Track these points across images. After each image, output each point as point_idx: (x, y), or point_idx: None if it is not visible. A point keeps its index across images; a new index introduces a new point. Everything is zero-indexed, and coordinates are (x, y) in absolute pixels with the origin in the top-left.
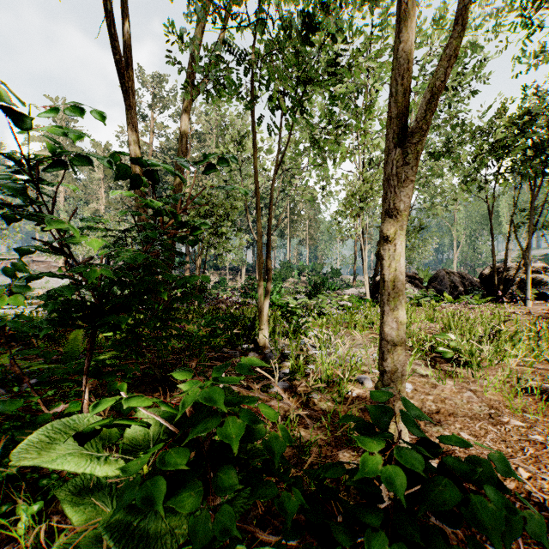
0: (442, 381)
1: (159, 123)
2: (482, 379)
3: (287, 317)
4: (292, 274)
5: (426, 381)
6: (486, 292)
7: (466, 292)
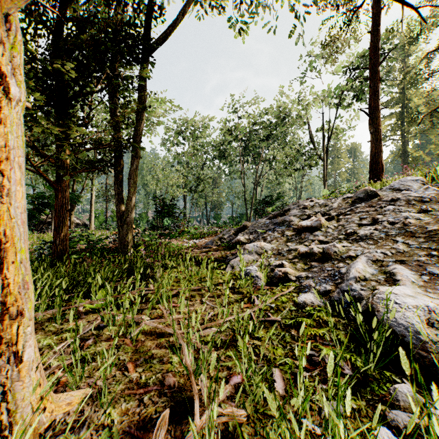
0: None
1: None
2: None
3: None
4: None
5: None
6: None
7: None
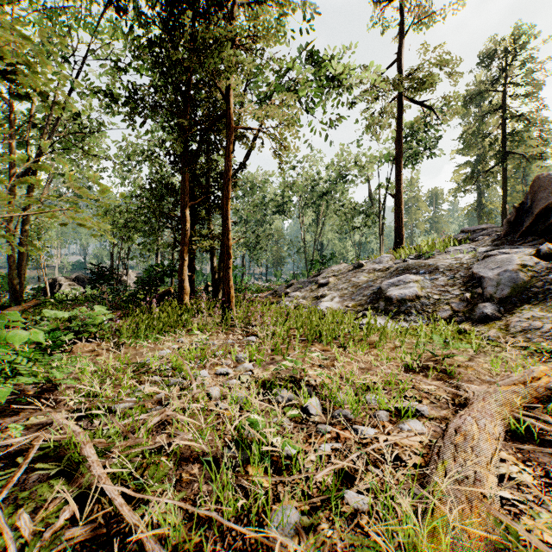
0: None
1: None
2: None
3: None
4: None
5: None
6: None
7: None
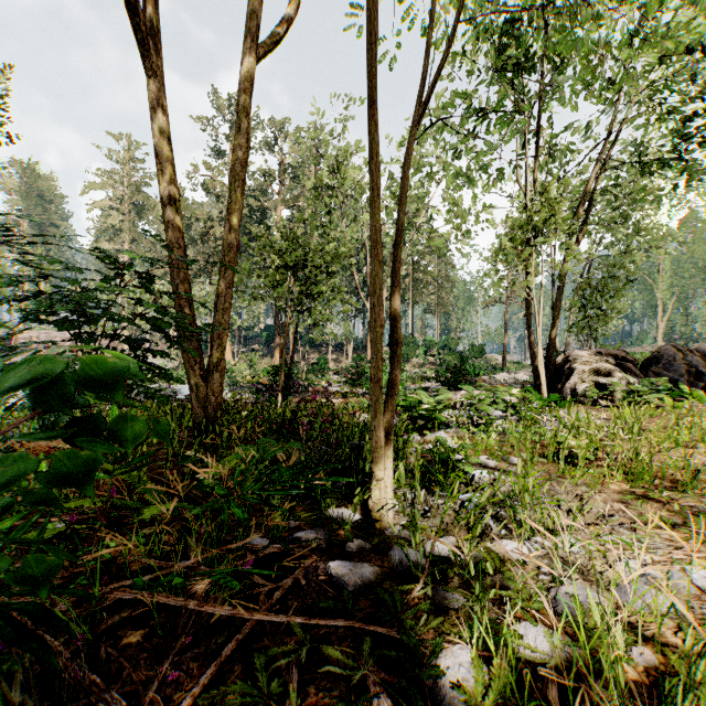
0: None
1: None
2: None
3: (420, 427)
4: (416, 353)
5: None
6: None
7: None
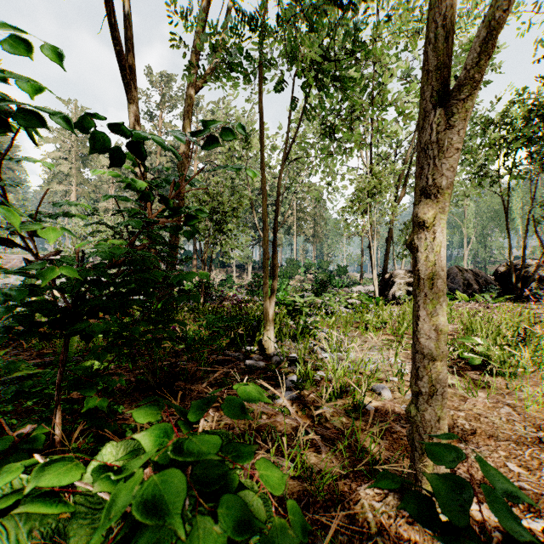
0: (472, 393)
1: (166, 122)
2: (518, 391)
3: (294, 316)
4: (299, 272)
5: (453, 392)
6: (502, 290)
7: (480, 290)
